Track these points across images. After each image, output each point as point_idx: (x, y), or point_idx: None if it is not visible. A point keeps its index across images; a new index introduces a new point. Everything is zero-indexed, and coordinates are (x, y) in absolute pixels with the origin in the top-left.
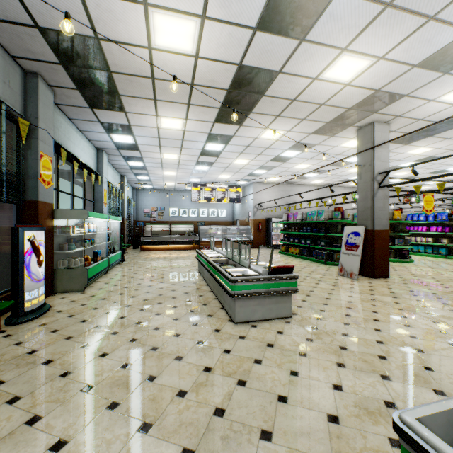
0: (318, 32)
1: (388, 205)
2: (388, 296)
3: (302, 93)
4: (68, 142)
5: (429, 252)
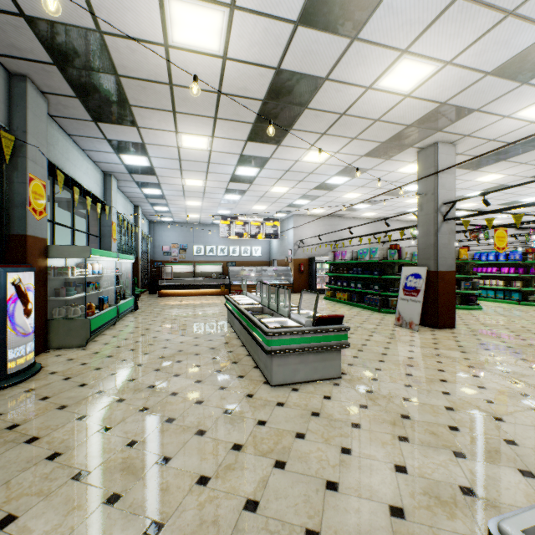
0: (374, 29)
1: (454, 242)
2: (455, 350)
3: (353, 106)
4: (67, 163)
5: (500, 297)
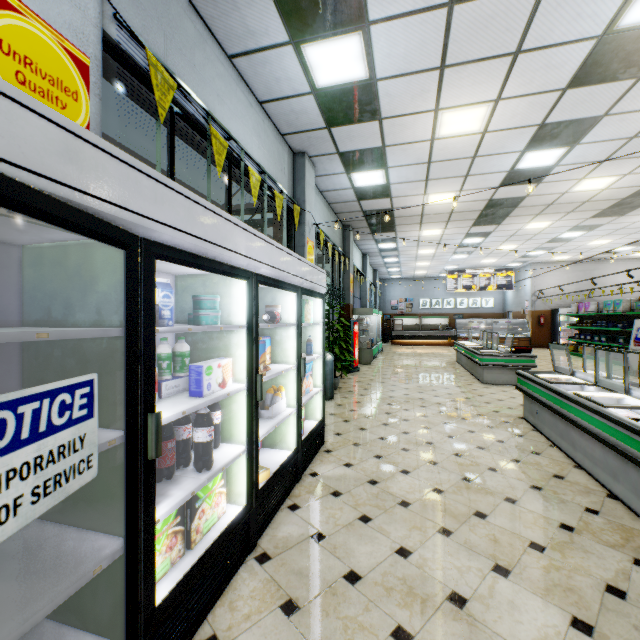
0: (551, 178)
1: None
2: None
3: (557, 200)
4: (353, 258)
5: None
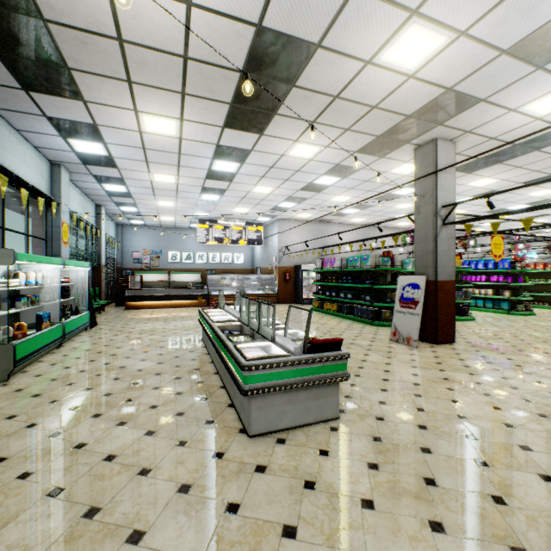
0: None
1: (453, 248)
2: (463, 372)
3: (348, 87)
4: None
5: (489, 306)
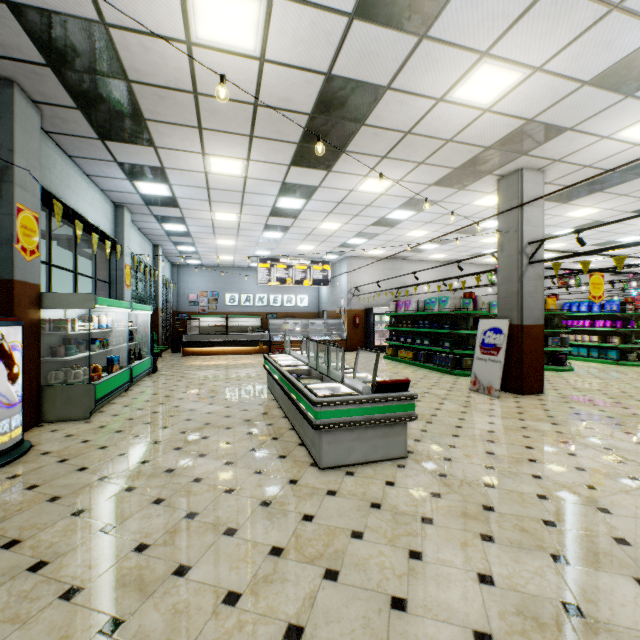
0: (448, 25)
1: (541, 289)
2: (545, 422)
3: (420, 123)
4: (67, 192)
5: (594, 356)
